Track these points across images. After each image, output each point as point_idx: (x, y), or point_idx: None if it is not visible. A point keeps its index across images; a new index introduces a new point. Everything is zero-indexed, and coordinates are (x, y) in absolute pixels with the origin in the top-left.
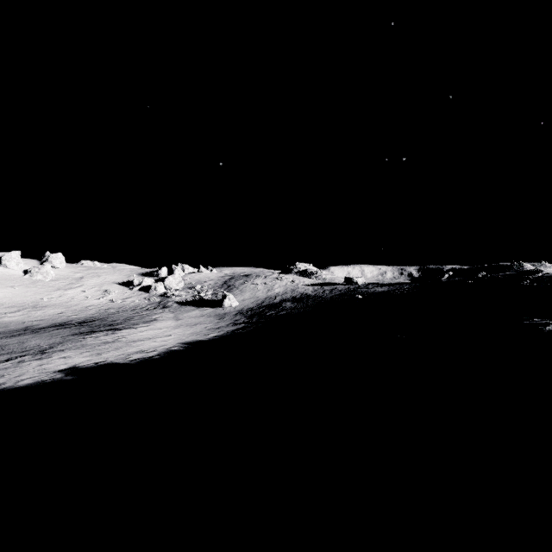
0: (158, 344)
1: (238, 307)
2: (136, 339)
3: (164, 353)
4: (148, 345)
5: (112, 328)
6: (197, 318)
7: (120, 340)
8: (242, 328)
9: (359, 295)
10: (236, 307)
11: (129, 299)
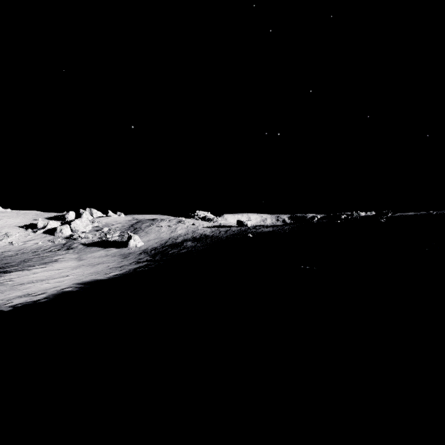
0: (50, 286)
1: (143, 247)
2: (26, 281)
3: (54, 295)
4: (38, 287)
5: (1, 270)
6: (101, 258)
7: (5, 283)
8: (145, 265)
9: (250, 234)
10: (141, 247)
11: (31, 242)
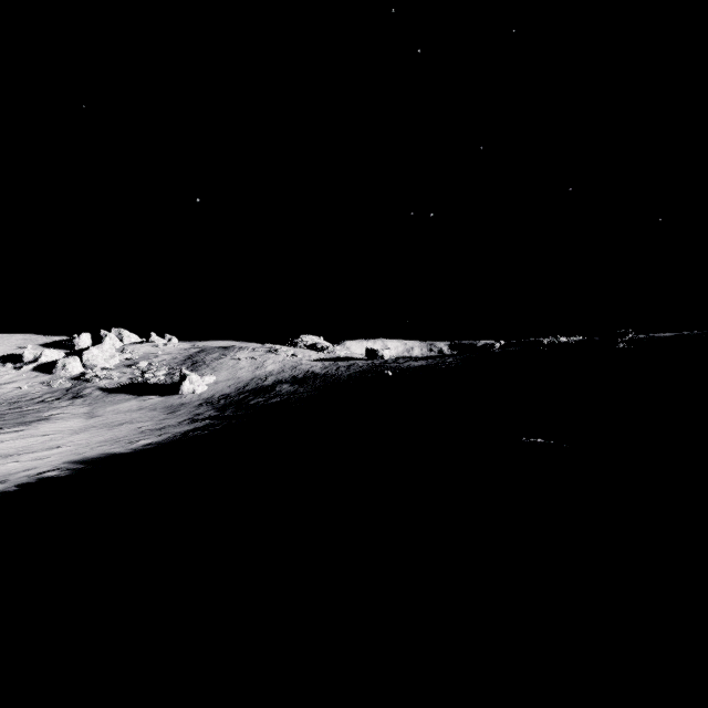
0: (18, 467)
1: (206, 393)
2: None
3: (19, 486)
4: None
5: None
6: (130, 413)
7: None
8: (204, 427)
9: (389, 371)
10: (203, 394)
11: (11, 385)
